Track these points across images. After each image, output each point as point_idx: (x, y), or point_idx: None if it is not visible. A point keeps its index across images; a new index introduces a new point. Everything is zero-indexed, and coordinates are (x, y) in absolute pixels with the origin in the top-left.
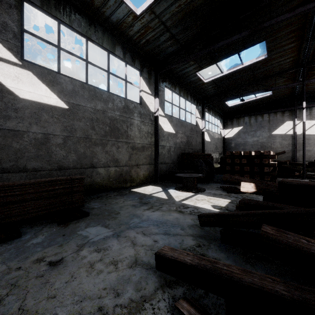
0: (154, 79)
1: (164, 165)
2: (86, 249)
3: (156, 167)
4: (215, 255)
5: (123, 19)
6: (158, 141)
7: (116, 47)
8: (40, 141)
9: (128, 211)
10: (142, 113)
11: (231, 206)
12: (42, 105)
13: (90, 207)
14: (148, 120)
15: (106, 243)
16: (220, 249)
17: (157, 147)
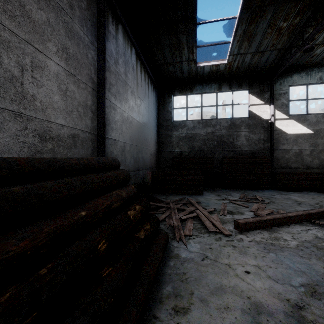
0: None
1: None
2: None
3: None
4: None
5: None
6: None
7: None
8: (297, 153)
9: None
10: None
11: None
12: (298, 134)
13: None
14: None
15: None
16: None
17: None
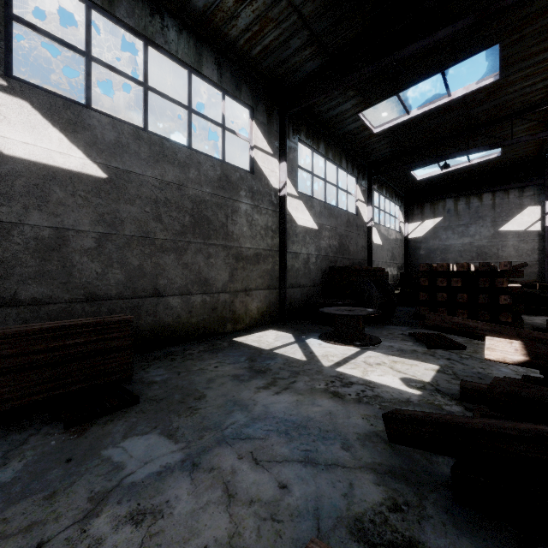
0: (278, 126)
1: (298, 290)
2: (109, 512)
3: (282, 293)
4: (447, 547)
5: (217, 3)
6: (285, 244)
7: (204, 61)
8: (47, 243)
9: (223, 393)
10: (255, 190)
11: (444, 381)
12: (51, 170)
13: (146, 380)
14: (267, 204)
15: (161, 490)
16: (454, 523)
17: (285, 256)
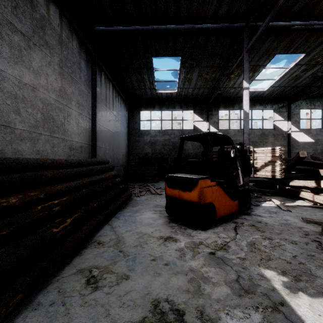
0: (287, 109)
1: (299, 167)
2: None
3: None
4: None
5: (258, 94)
6: (290, 150)
7: (256, 105)
8: None
9: None
10: (275, 134)
11: None
12: None
13: None
14: (281, 137)
15: None
16: None
17: (289, 154)
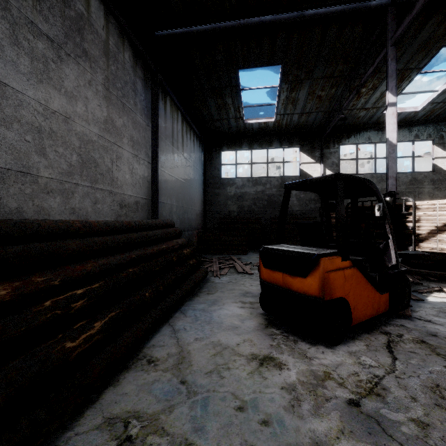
0: None
1: None
2: None
3: None
4: None
5: (405, 117)
6: None
7: (401, 135)
8: None
9: None
10: (435, 180)
11: None
12: None
13: None
14: (445, 184)
15: None
16: None
17: None
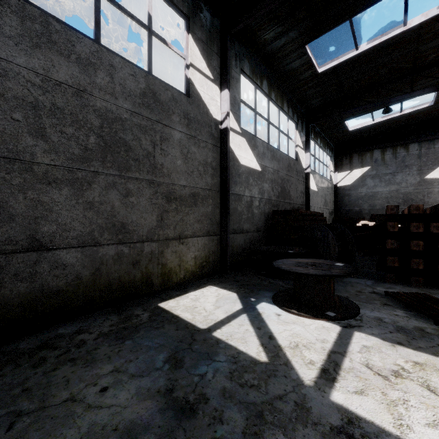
0: (219, 49)
1: (240, 236)
2: None
3: (223, 240)
4: None
5: None
6: (228, 184)
7: None
8: None
9: None
10: (192, 117)
11: None
12: None
13: None
14: (206, 136)
15: None
16: None
17: (226, 198)
